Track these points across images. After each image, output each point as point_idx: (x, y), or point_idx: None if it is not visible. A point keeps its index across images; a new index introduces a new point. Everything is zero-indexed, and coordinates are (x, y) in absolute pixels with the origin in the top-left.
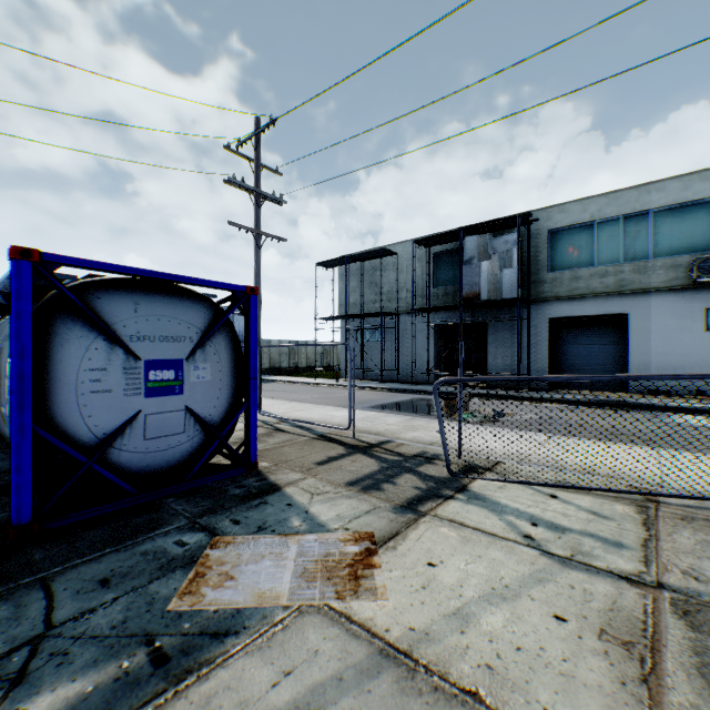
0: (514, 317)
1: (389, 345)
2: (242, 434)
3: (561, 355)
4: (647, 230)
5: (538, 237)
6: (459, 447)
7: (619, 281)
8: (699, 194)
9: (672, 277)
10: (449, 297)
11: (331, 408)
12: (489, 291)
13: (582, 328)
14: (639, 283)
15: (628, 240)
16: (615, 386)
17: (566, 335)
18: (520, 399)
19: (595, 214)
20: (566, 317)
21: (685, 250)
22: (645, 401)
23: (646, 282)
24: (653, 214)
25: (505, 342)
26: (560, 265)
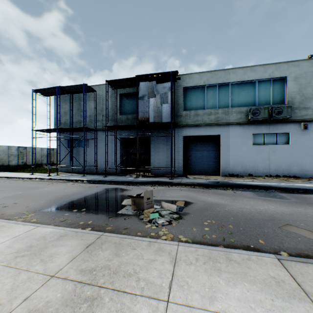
0: (165, 135)
1: (91, 150)
2: None
3: (189, 156)
4: (229, 93)
5: (178, 91)
6: None
7: (217, 118)
8: (250, 78)
9: (240, 118)
10: (129, 121)
11: None
12: (155, 117)
13: (199, 142)
14: (226, 119)
15: (220, 97)
16: (214, 172)
17: (191, 146)
18: (176, 185)
19: (206, 81)
20: (191, 136)
21: (244, 104)
22: (236, 181)
23: (229, 119)
24: (231, 85)
25: (161, 149)
26: (189, 107)
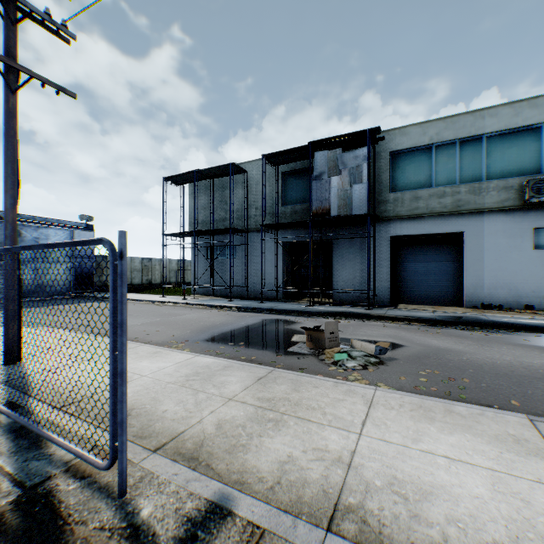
0: (358, 235)
1: (239, 262)
2: None
3: (402, 272)
4: (481, 153)
5: (381, 159)
6: None
7: (456, 201)
8: (529, 120)
9: (505, 198)
10: (297, 216)
11: (145, 351)
12: (339, 206)
13: (421, 246)
14: (475, 203)
15: (464, 163)
16: (450, 301)
17: (406, 253)
18: (376, 319)
19: (434, 137)
20: (406, 236)
21: (515, 173)
22: (495, 317)
23: (481, 202)
24: (487, 139)
25: (350, 259)
26: (401, 186)
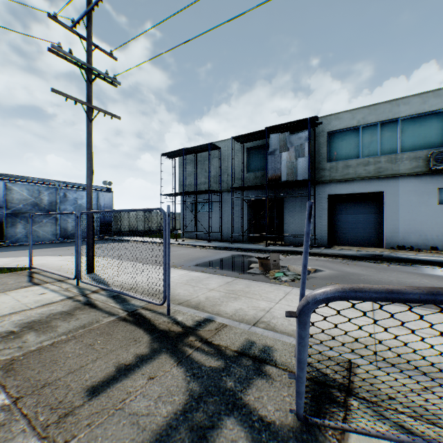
0: (303, 194)
1: (215, 214)
2: (37, 314)
3: (336, 221)
4: (397, 132)
5: (321, 137)
6: (329, 397)
7: (377, 168)
8: (433, 107)
9: (415, 166)
10: (258, 180)
11: (160, 269)
12: (288, 174)
13: (351, 202)
14: (391, 170)
15: (383, 139)
16: (374, 243)
17: (340, 207)
18: (313, 255)
19: (360, 121)
20: (340, 194)
21: (423, 146)
22: (402, 255)
23: (396, 169)
24: (401, 121)
25: (297, 212)
26: (336, 157)
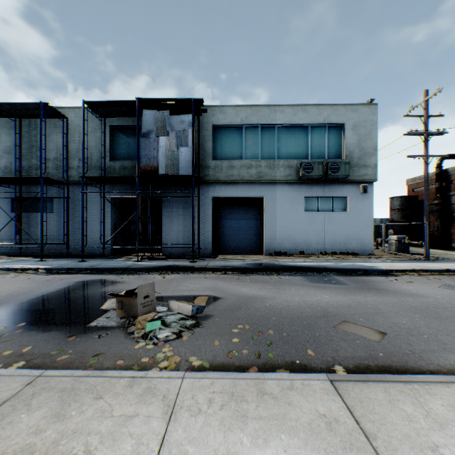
0: (185, 195)
1: (58, 217)
2: None
3: (221, 227)
4: (275, 139)
5: (205, 129)
6: None
7: (259, 172)
8: (302, 120)
9: (289, 174)
10: (127, 172)
11: None
12: (167, 166)
13: (235, 207)
14: (271, 176)
15: (264, 144)
16: (255, 250)
17: (224, 212)
18: (199, 271)
19: (244, 120)
20: (224, 198)
21: (294, 156)
22: (284, 262)
23: (275, 175)
24: (278, 128)
25: (178, 216)
26: (221, 155)
